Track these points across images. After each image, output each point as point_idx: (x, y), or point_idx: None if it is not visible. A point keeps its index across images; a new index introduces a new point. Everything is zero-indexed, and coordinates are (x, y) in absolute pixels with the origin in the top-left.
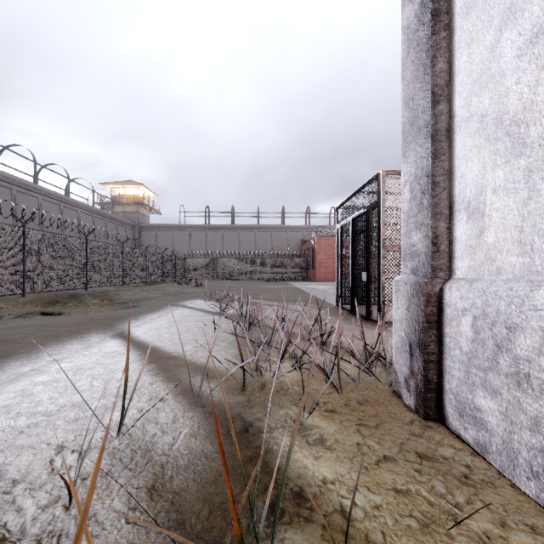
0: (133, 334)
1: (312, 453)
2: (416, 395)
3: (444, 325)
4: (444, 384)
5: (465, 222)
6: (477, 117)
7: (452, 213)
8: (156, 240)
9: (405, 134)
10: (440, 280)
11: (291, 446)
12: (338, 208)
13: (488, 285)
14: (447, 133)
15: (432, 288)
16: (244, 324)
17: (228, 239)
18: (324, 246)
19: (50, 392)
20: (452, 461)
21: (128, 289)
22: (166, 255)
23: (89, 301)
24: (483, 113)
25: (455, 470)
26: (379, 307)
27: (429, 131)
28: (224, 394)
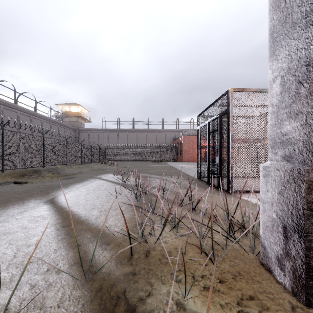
0: (60, 200)
1: None
2: (293, 278)
3: None
4: None
5: None
6: None
7: None
8: (88, 138)
9: (274, 35)
10: None
11: None
12: (198, 116)
13: None
14: None
15: None
16: (136, 193)
17: (130, 137)
18: (187, 141)
19: None
20: None
21: (70, 167)
22: (93, 146)
23: (45, 174)
24: None
25: None
26: (228, 181)
27: (310, 19)
28: (114, 264)
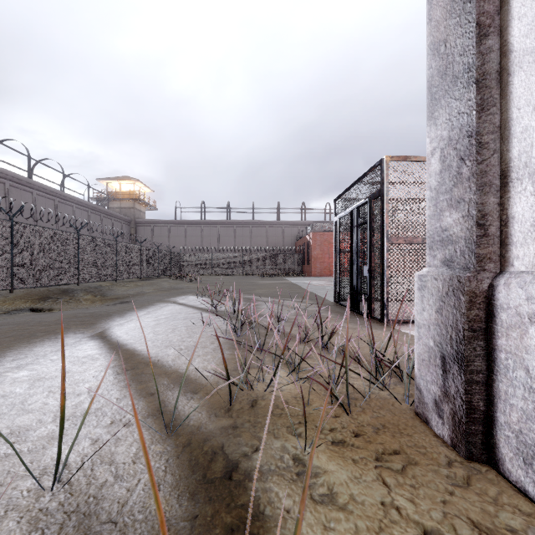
0: (114, 334)
1: (319, 520)
2: (452, 425)
3: (496, 334)
4: (497, 415)
5: (530, 193)
6: None
7: (507, 184)
8: (152, 236)
9: (432, 90)
10: (489, 274)
11: None
12: (336, 200)
13: None
14: (498, 77)
15: (477, 285)
16: (235, 323)
17: (223, 234)
18: (319, 242)
19: None
20: None
21: (122, 284)
22: (161, 250)
23: (81, 296)
24: None
25: None
26: (382, 304)
27: (473, 76)
28: (205, 416)
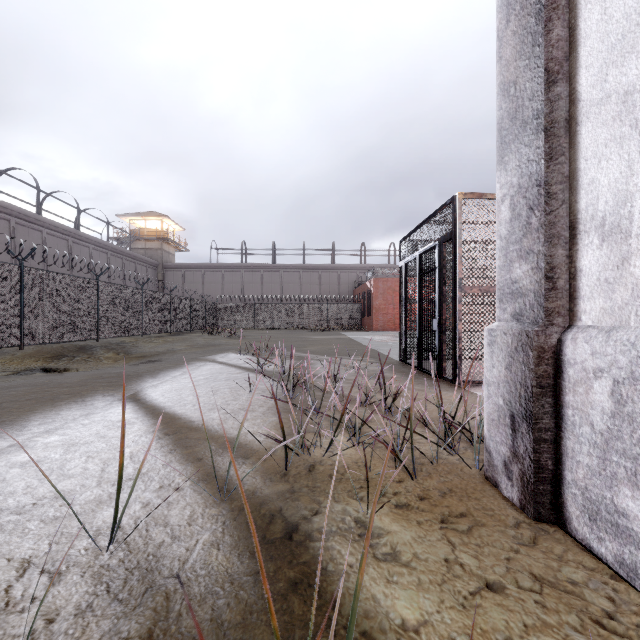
0: (148, 397)
1: (382, 575)
2: (521, 486)
3: (563, 390)
4: (565, 473)
5: (596, 246)
6: (617, 97)
7: (575, 236)
8: (183, 283)
9: (502, 133)
10: (558, 329)
11: (359, 586)
12: (402, 242)
13: (638, 335)
14: (567, 125)
15: (545, 340)
16: (287, 384)
17: (268, 281)
18: (382, 290)
19: (28, 477)
20: (586, 590)
21: (149, 340)
22: (194, 300)
23: (101, 354)
24: (627, 89)
25: (593, 606)
26: (454, 362)
27: (541, 123)
28: (260, 481)
